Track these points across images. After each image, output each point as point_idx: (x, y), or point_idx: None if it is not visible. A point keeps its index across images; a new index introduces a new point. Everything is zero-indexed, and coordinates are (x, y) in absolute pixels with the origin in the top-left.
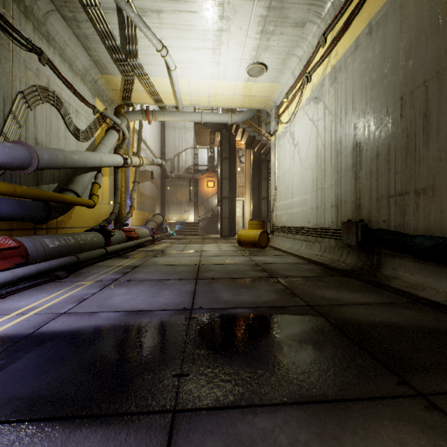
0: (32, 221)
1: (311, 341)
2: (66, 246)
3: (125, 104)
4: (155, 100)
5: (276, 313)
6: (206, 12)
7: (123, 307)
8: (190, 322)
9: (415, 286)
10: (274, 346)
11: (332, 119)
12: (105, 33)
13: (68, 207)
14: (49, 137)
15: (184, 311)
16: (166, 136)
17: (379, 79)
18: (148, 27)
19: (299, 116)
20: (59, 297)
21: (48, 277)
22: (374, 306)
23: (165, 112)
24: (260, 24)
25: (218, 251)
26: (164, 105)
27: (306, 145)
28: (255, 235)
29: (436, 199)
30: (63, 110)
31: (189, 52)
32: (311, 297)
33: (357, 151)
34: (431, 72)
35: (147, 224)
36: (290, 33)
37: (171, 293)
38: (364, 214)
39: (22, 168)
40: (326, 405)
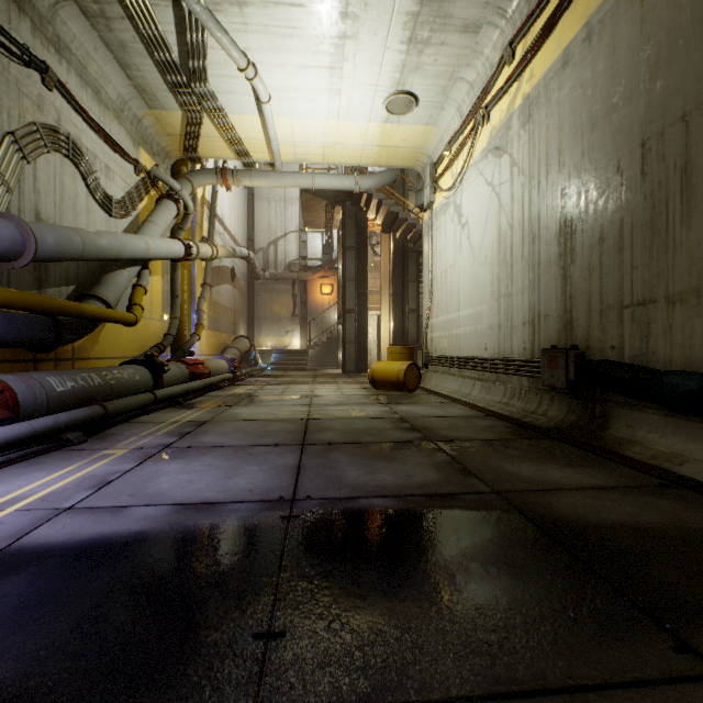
0: (28, 347)
1: (505, 561)
2: (85, 390)
3: (188, 158)
4: (237, 153)
5: (439, 506)
6: (319, 5)
7: (175, 497)
8: (289, 524)
9: (669, 455)
10: (440, 572)
11: (525, 182)
12: (153, 39)
13: (92, 325)
14: (61, 210)
15: (279, 503)
16: (256, 212)
17: (604, 113)
18: (224, 30)
19: (470, 179)
20: (64, 478)
21: (51, 443)
22: (606, 493)
23: (253, 173)
24: (408, 28)
25: (339, 397)
26: (252, 160)
27: (481, 225)
28: (398, 370)
29: None
30: (83, 164)
31: (292, 72)
32: (497, 477)
33: (566, 233)
34: (696, 98)
35: (224, 353)
36: (456, 42)
37: (259, 470)
38: (578, 335)
39: (7, 258)
40: (547, 701)
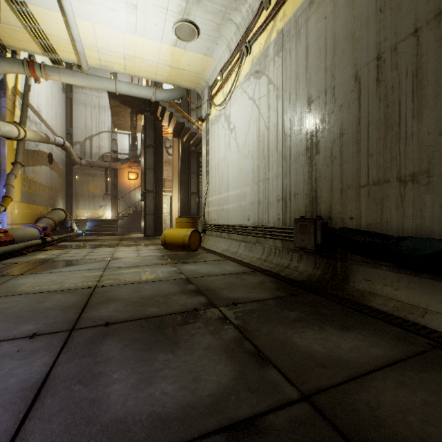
0: None
1: None
2: None
3: None
4: (43, 47)
5: None
6: None
7: None
8: None
9: (409, 307)
10: None
11: (279, 95)
12: None
13: None
14: None
15: None
16: (74, 113)
17: (344, 37)
18: None
19: (237, 96)
20: None
21: None
22: (407, 373)
23: (61, 70)
24: None
25: (136, 258)
26: (59, 57)
27: (245, 129)
28: (184, 235)
29: (435, 188)
30: None
31: None
32: (295, 361)
33: (312, 131)
34: (426, 16)
35: (37, 222)
36: None
37: None
38: (322, 209)
39: None
40: None
